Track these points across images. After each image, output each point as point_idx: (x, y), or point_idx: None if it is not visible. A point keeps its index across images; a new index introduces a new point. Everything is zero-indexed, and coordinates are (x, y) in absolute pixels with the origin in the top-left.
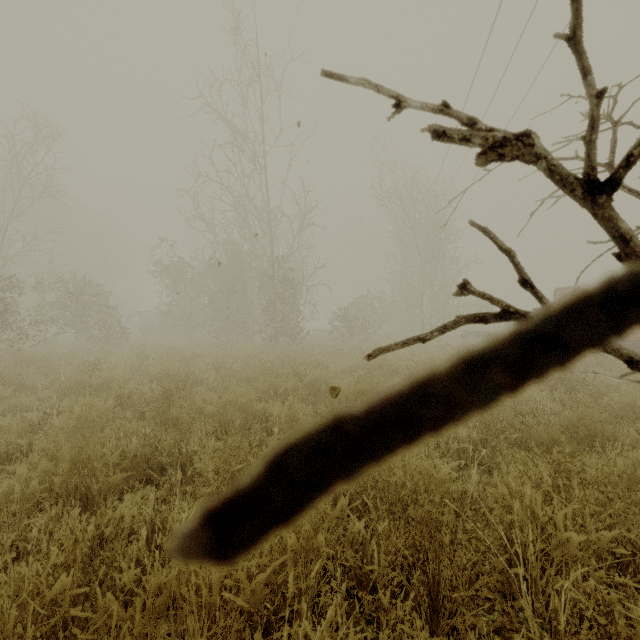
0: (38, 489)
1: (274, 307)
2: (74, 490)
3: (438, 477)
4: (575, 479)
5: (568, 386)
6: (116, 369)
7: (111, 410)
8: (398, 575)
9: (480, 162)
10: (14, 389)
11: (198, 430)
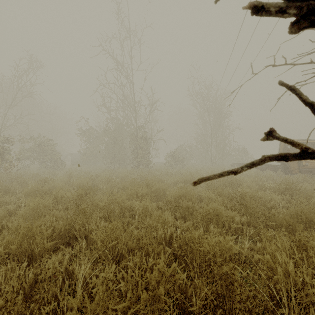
0: (3, 252)
1: (137, 151)
2: (25, 251)
3: (227, 246)
4: (311, 251)
5: (291, 192)
6: (56, 182)
7: (50, 205)
8: (208, 312)
9: (293, 30)
10: (3, 193)
11: (95, 216)
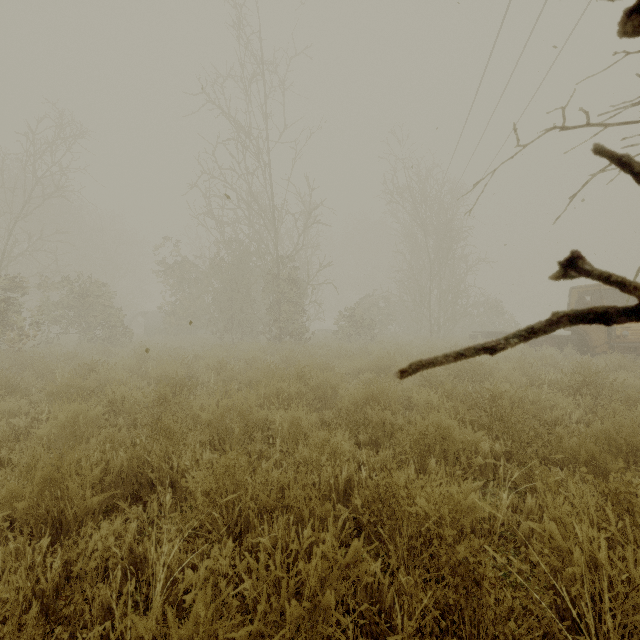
0: None
1: (278, 307)
2: (46, 514)
3: (466, 504)
4: None
5: (594, 391)
6: (113, 371)
7: (100, 417)
8: None
9: (629, 28)
10: (5, 392)
11: (192, 441)
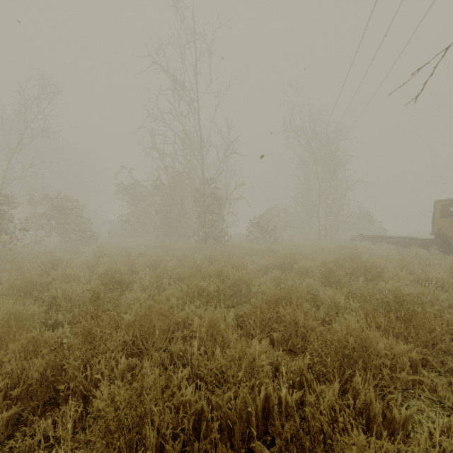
0: None
1: (204, 216)
2: None
3: None
4: None
5: None
6: (69, 268)
7: (35, 316)
8: None
9: None
10: None
11: (110, 346)
